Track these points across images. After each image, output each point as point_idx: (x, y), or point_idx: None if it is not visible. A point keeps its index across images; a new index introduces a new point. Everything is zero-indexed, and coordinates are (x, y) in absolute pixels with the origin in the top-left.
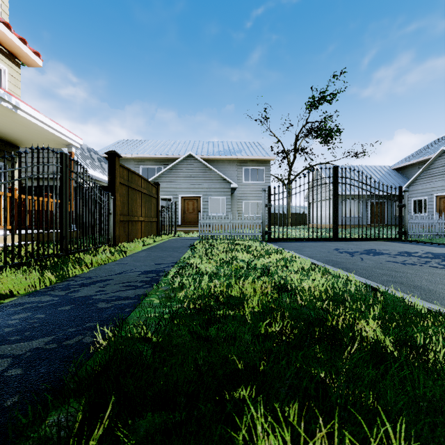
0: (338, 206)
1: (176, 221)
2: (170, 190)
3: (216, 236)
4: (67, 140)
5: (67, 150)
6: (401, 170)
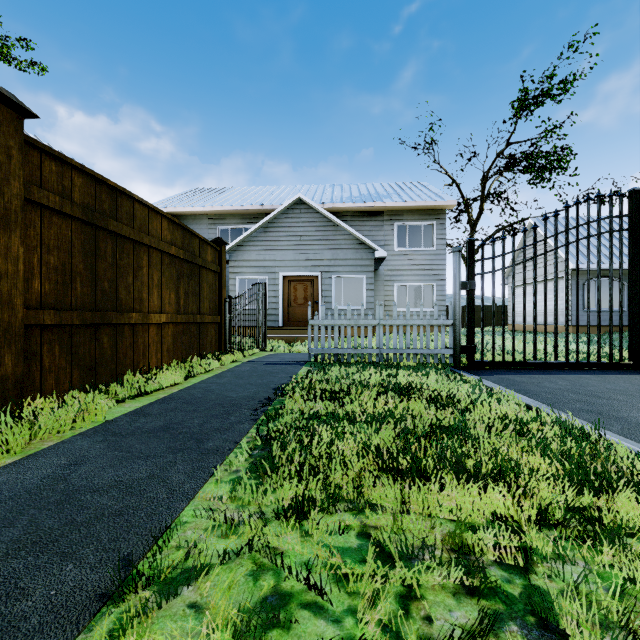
0: None
1: (275, 320)
2: (264, 265)
3: (347, 354)
4: None
5: None
6: None
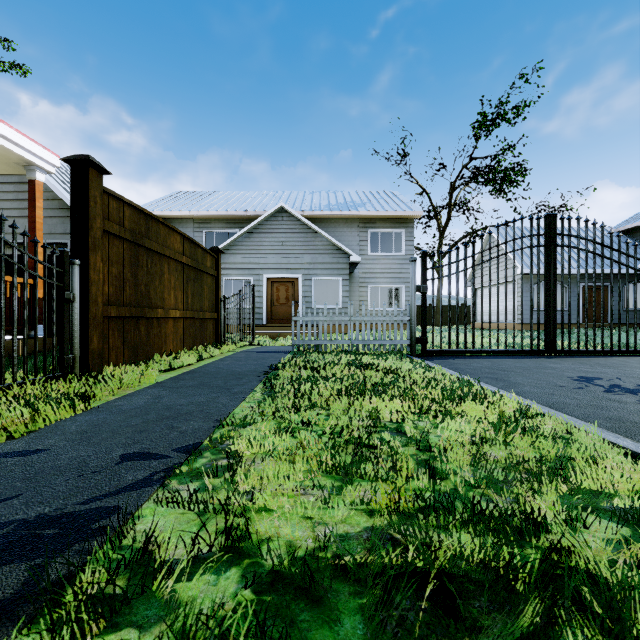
0: (555, 289)
1: (259, 318)
2: (249, 268)
3: (324, 345)
4: (19, 153)
5: (64, 195)
6: (633, 232)
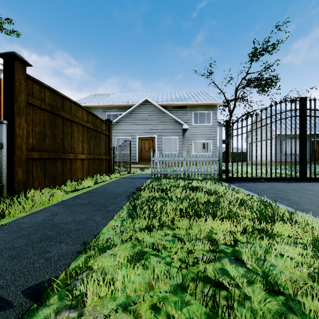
0: (306, 141)
1: (134, 158)
2: (129, 132)
3: (169, 174)
4: None
5: None
6: None
